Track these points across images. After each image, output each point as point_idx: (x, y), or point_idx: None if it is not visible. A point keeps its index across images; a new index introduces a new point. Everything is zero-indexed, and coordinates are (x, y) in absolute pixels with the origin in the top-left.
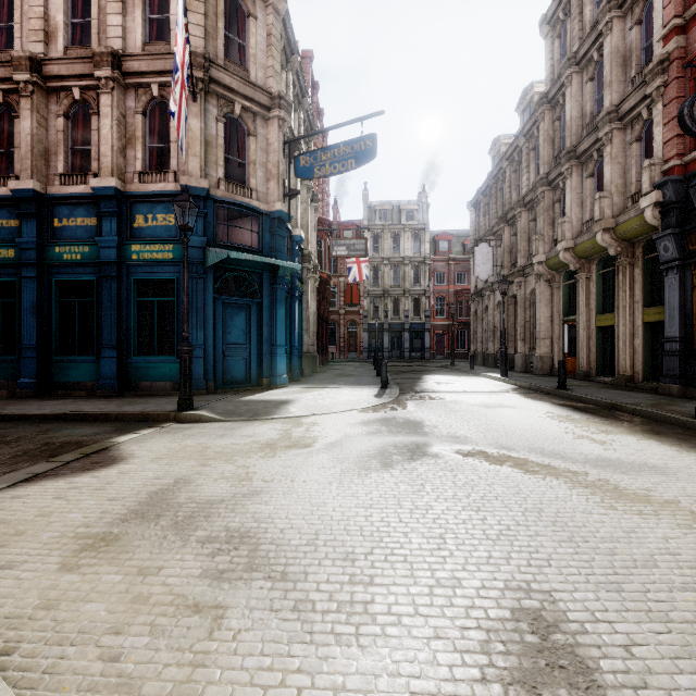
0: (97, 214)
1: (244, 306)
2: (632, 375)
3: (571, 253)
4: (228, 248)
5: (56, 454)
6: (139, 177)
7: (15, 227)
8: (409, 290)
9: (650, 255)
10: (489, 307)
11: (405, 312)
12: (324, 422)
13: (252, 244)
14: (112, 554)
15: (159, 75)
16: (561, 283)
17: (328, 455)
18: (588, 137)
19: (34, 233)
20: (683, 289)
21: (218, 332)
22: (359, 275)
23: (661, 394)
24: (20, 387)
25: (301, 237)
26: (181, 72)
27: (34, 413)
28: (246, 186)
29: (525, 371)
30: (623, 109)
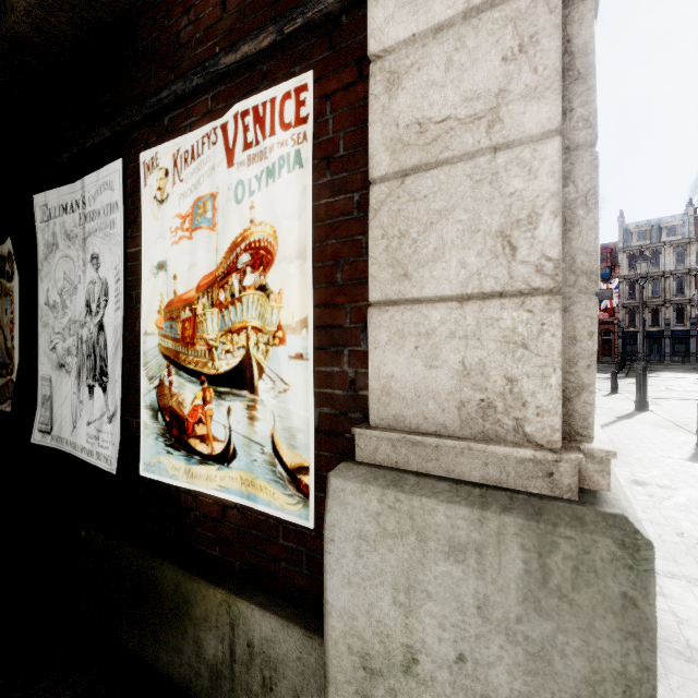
0: None
1: None
2: None
3: None
4: None
5: None
6: None
7: None
8: (670, 301)
9: None
10: None
11: (664, 321)
12: None
13: None
14: None
15: None
16: None
17: None
18: None
19: None
20: None
21: None
22: (609, 303)
23: None
24: None
25: None
26: None
27: None
28: None
29: None
30: None
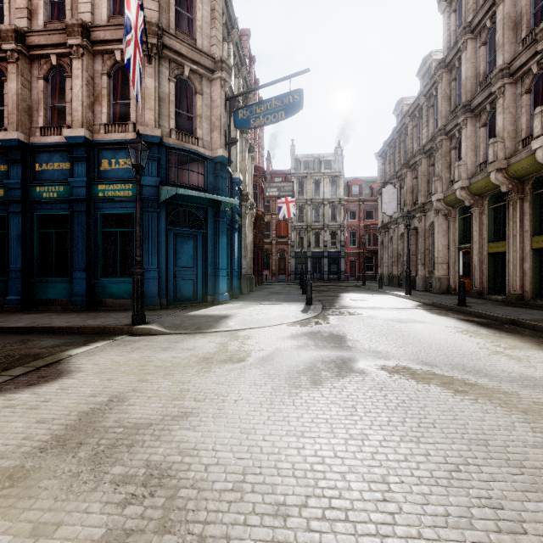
0: (70, 160)
1: (192, 235)
2: (522, 294)
3: (466, 191)
4: (179, 187)
5: (10, 366)
6: (105, 128)
7: (4, 171)
8: (327, 225)
9: (539, 190)
10: (394, 237)
11: (324, 243)
12: (258, 335)
13: (199, 184)
14: (12, 499)
15: (120, 43)
16: (457, 216)
17: (260, 370)
18: (482, 92)
19: (19, 175)
20: None
21: (170, 257)
22: (287, 212)
23: None
24: (7, 303)
25: (240, 179)
26: (134, 31)
27: (9, 326)
28: (193, 135)
29: (425, 290)
30: (515, 66)
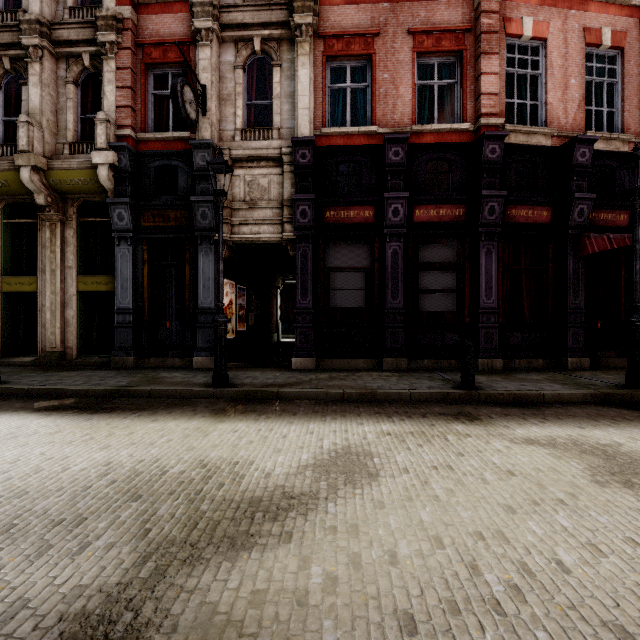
0: None
1: None
2: (64, 351)
3: None
4: None
5: None
6: None
7: None
8: None
9: (88, 218)
10: None
11: None
12: None
13: None
14: None
15: None
16: None
17: None
18: None
19: None
20: (135, 262)
21: None
22: None
23: (116, 368)
24: None
25: None
26: None
27: None
28: None
29: None
30: (60, 34)
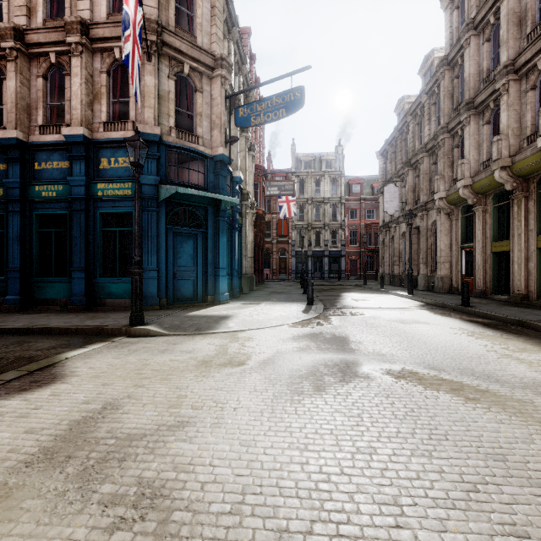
0: (69, 158)
1: (192, 235)
2: (526, 294)
3: (469, 190)
4: (178, 186)
5: (3, 370)
6: (104, 127)
7: (3, 170)
8: (328, 224)
9: None
10: (395, 236)
11: (325, 242)
12: (258, 337)
13: (199, 183)
14: None
15: (120, 40)
16: (459, 215)
17: (261, 374)
18: (486, 89)
19: (18, 174)
20: None
21: (169, 257)
22: (288, 211)
23: None
24: (6, 303)
25: (241, 178)
26: (132, 27)
27: (6, 327)
28: (193, 134)
29: (427, 289)
30: (519, 62)
